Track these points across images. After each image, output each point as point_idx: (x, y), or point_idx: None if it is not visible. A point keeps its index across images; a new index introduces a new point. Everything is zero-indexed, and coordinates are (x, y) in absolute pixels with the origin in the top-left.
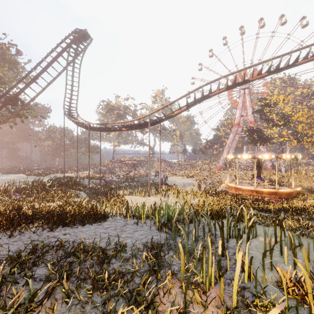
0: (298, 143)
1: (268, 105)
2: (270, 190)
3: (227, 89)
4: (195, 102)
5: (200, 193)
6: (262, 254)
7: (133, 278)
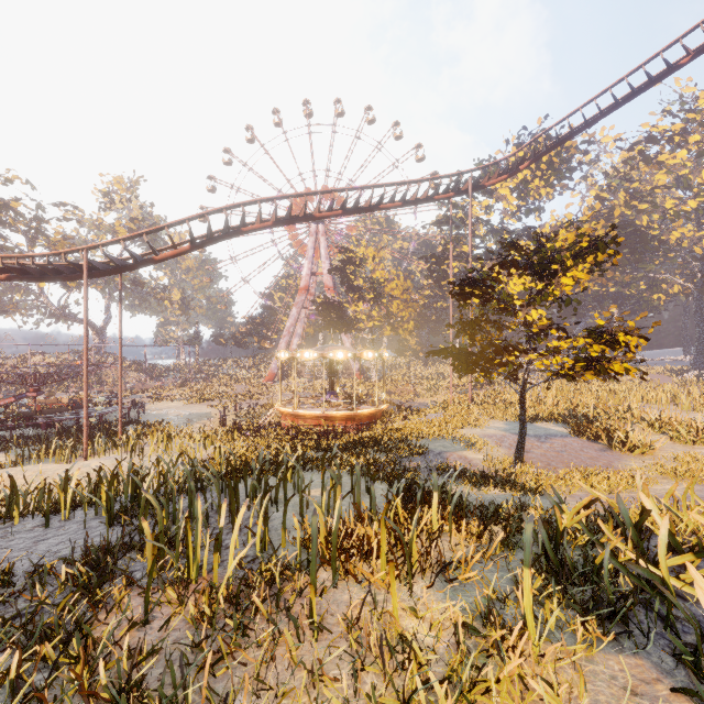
0: (392, 331)
1: (353, 262)
2: (345, 412)
3: (277, 224)
4: (211, 239)
5: (222, 433)
6: (298, 513)
7: (35, 616)
